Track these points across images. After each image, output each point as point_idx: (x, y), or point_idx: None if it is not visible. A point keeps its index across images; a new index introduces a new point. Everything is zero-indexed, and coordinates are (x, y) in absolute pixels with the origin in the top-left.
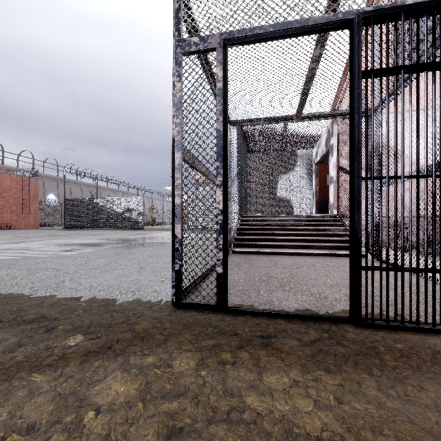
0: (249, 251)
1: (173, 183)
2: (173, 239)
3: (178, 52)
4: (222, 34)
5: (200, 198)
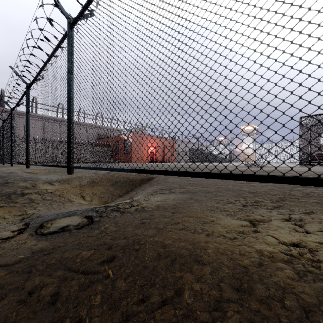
0: (308, 164)
1: (299, 147)
2: (299, 155)
3: (301, 127)
4: (310, 125)
5: (263, 145)
